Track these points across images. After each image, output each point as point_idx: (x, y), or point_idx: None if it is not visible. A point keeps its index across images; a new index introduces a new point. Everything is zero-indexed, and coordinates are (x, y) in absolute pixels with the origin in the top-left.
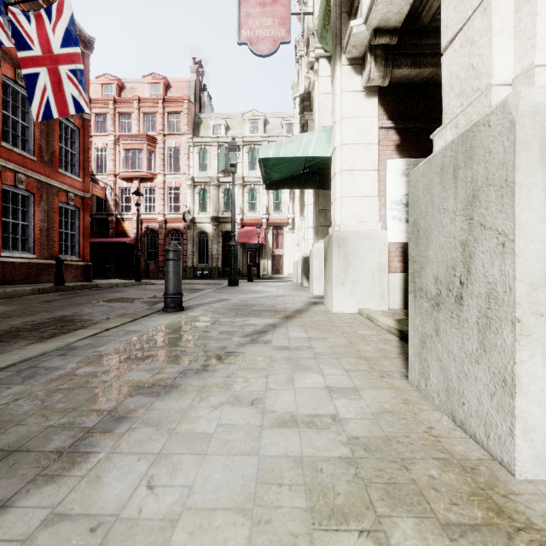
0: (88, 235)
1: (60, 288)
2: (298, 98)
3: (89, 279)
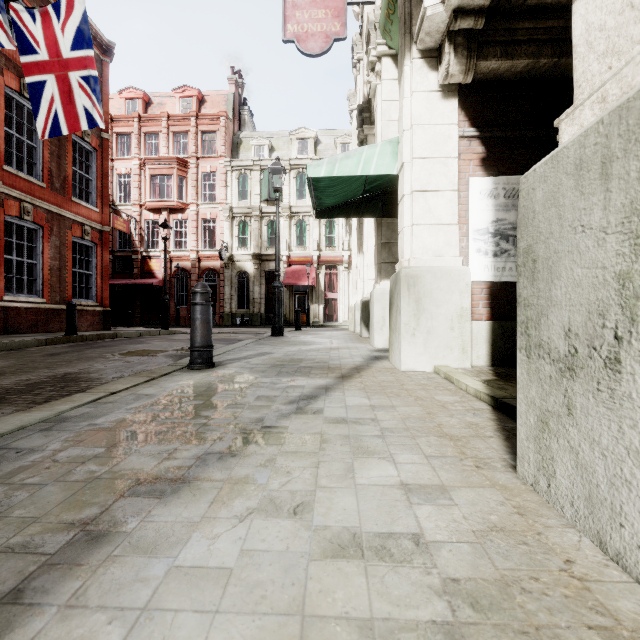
0: (107, 275)
1: (71, 339)
2: (355, 111)
3: (108, 327)
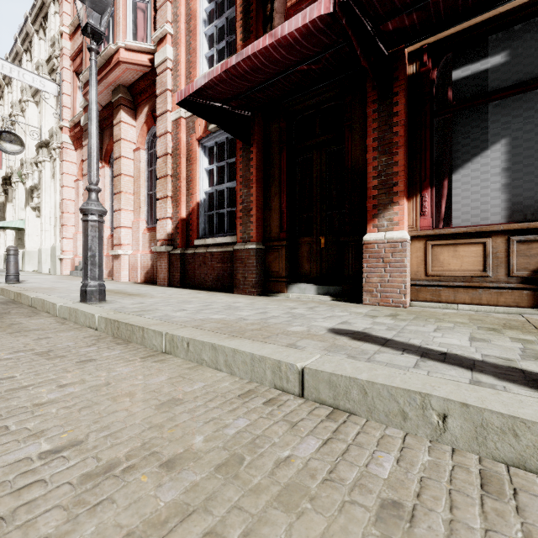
0: None
1: None
2: None
3: None
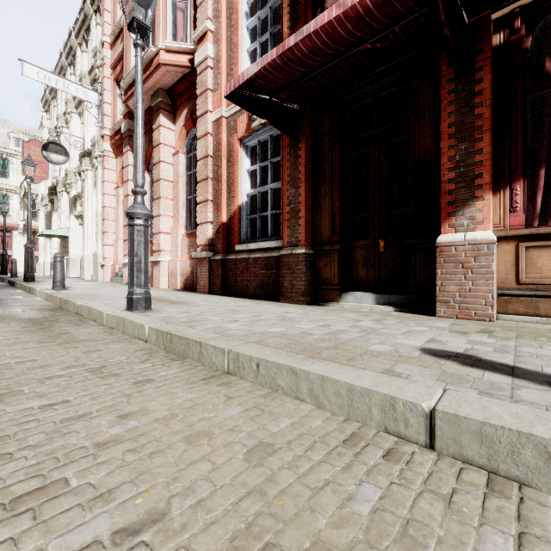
0: None
1: None
2: None
3: None
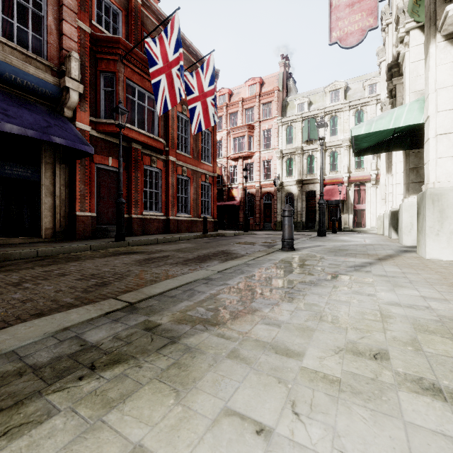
0: (215, 201)
1: (206, 235)
2: (383, 62)
3: (216, 230)
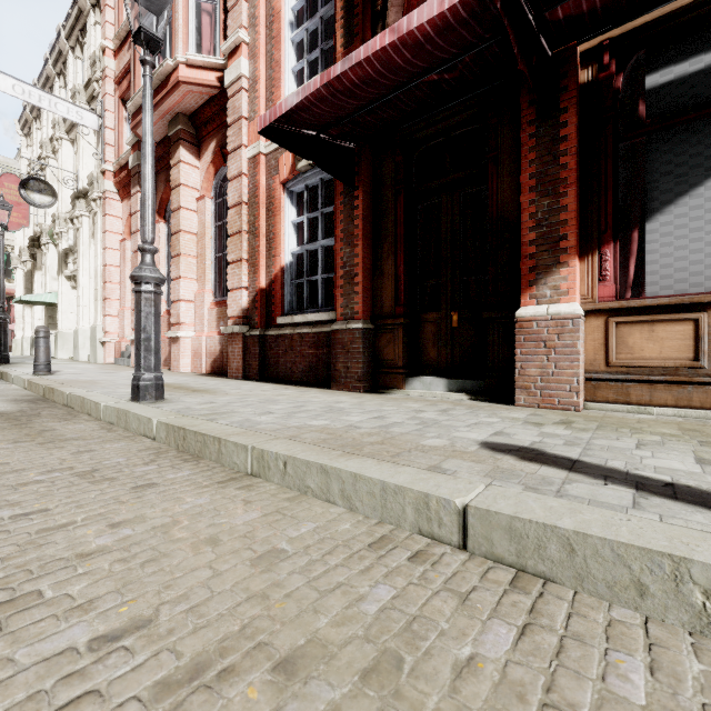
0: None
1: None
2: None
3: None
